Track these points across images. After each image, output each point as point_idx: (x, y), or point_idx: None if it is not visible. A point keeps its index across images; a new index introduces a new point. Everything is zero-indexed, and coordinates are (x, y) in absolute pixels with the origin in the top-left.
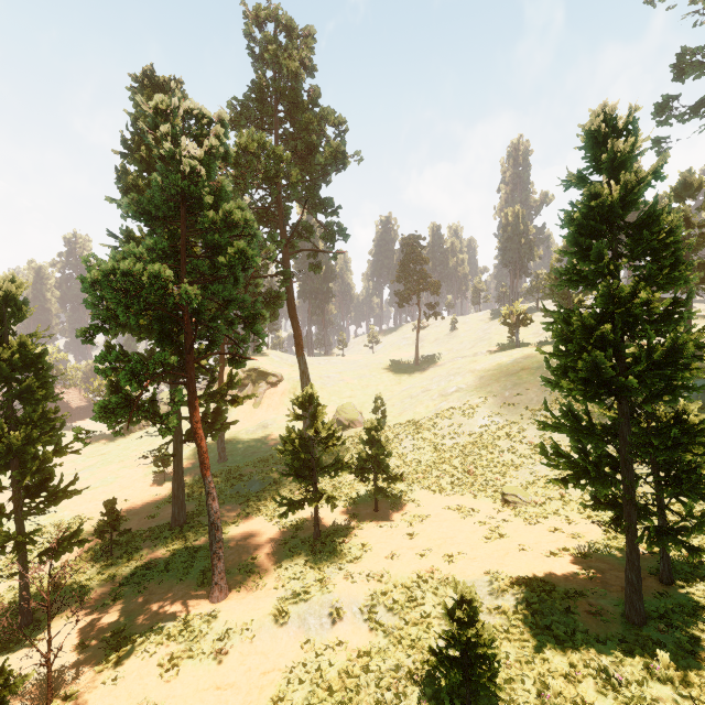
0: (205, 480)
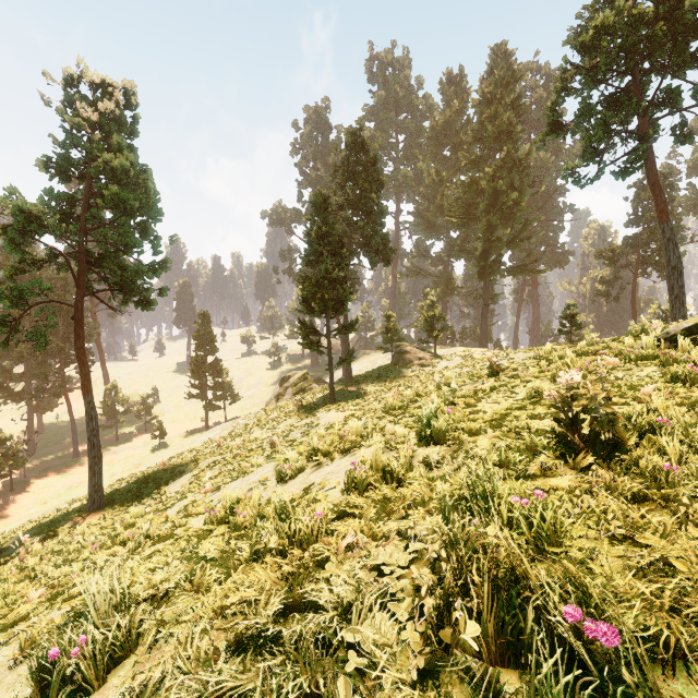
0: (71, 415)
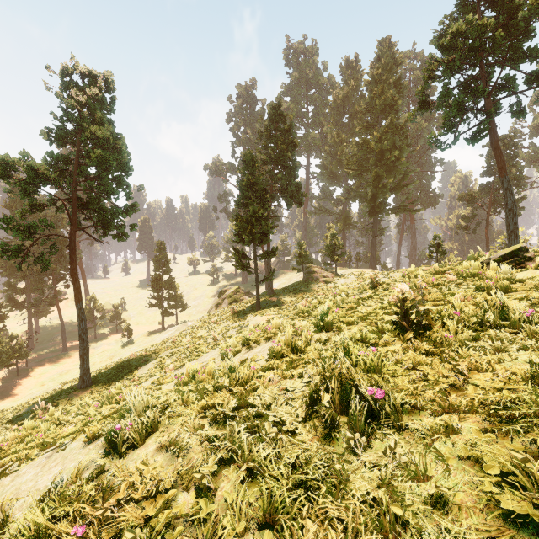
0: (61, 320)
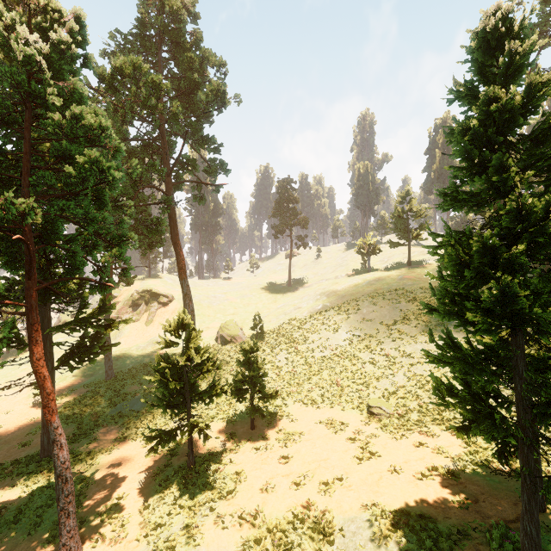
0: (49, 427)
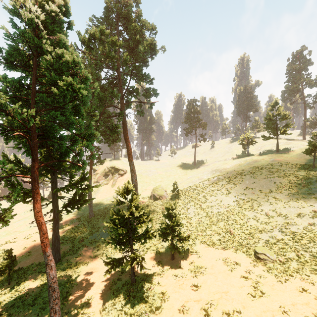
0: (44, 255)
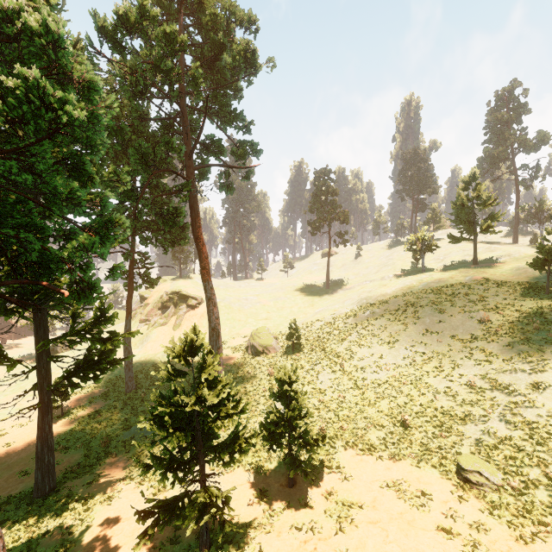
0: None
